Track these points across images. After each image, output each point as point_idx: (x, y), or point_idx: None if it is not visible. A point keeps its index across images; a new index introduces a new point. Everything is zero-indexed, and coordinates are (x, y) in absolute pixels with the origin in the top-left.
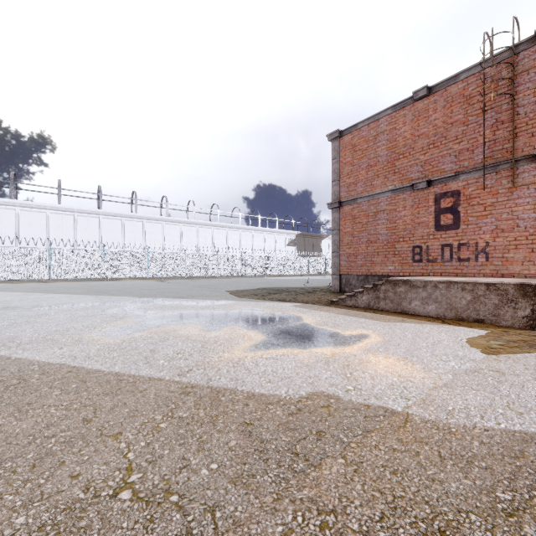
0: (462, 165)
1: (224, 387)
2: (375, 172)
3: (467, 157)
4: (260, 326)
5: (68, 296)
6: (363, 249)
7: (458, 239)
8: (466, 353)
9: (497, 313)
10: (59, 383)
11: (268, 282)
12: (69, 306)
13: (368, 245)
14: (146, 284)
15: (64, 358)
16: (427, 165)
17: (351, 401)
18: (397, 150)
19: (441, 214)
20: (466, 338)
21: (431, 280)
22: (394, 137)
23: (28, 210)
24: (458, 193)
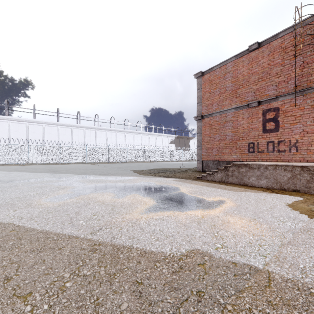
0: (280, 91)
1: (123, 244)
2: (224, 96)
3: (284, 86)
4: (152, 194)
5: (34, 174)
6: (216, 145)
7: (278, 138)
8: (296, 215)
9: (308, 186)
10: (1, 241)
11: (158, 165)
12: (32, 180)
13: (220, 142)
14: (84, 166)
15: (13, 218)
16: (257, 92)
17: (221, 258)
18: (238, 83)
19: (267, 122)
20: (292, 203)
21: (263, 164)
22: (236, 75)
23: (16, 122)
24: (278, 109)
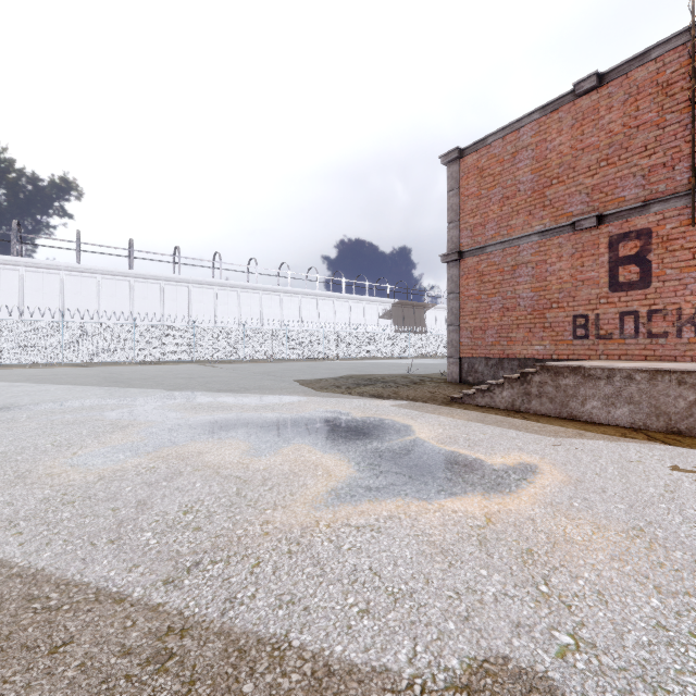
0: (655, 189)
1: (259, 632)
2: (514, 206)
3: (664, 176)
4: (344, 444)
5: (68, 389)
6: (494, 321)
7: (648, 303)
8: None
9: None
10: None
11: (355, 368)
12: (58, 404)
13: (503, 315)
14: (187, 370)
15: None
16: (597, 192)
17: None
18: (548, 172)
19: (620, 266)
20: None
21: (621, 368)
22: (543, 154)
23: (36, 271)
24: (648, 232)
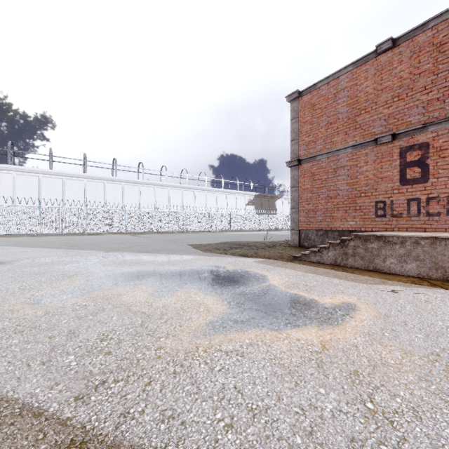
0: (431, 116)
1: (143, 445)
2: (335, 129)
3: (437, 107)
4: (220, 289)
5: (39, 250)
6: (322, 205)
7: (427, 192)
8: None
9: None
10: None
11: (230, 237)
12: (30, 261)
13: (328, 201)
14: (120, 238)
15: None
16: (391, 118)
17: None
18: (358, 106)
19: (407, 168)
20: None
21: (411, 236)
22: (354, 93)
23: (23, 174)
24: (427, 145)
